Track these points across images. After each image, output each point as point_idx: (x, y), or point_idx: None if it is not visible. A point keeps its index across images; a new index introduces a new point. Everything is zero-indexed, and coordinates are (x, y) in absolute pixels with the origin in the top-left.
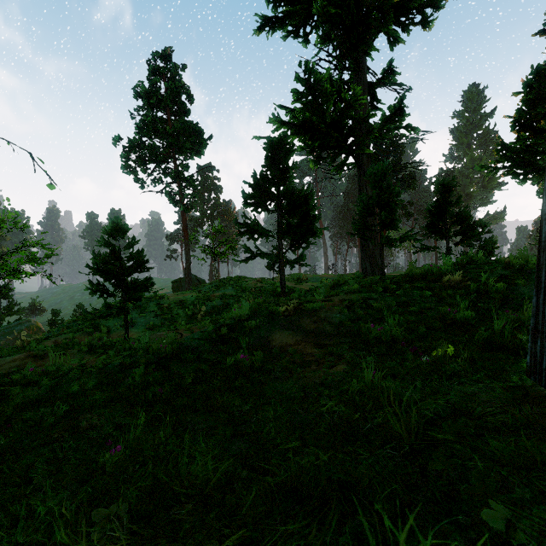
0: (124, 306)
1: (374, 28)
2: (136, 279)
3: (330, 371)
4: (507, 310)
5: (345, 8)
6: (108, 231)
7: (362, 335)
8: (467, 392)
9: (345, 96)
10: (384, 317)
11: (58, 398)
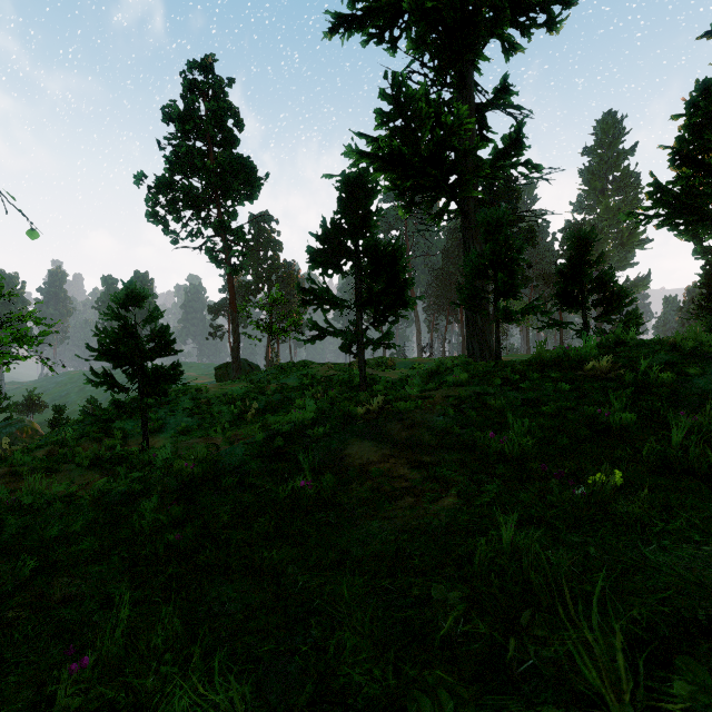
0: (140, 404)
1: (485, 30)
2: (159, 366)
3: (434, 507)
4: (681, 411)
5: (447, 2)
6: (119, 299)
7: (476, 448)
8: (692, 578)
9: (446, 120)
10: (506, 421)
11: (27, 547)
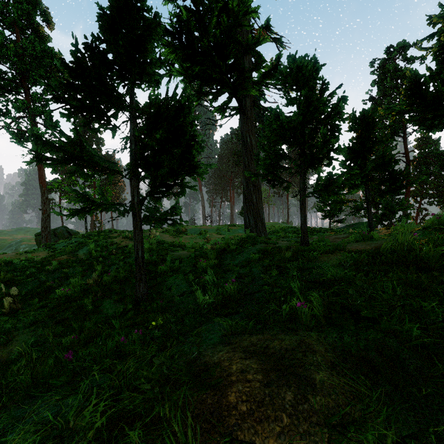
0: None
1: None
2: None
3: None
4: None
5: None
6: None
7: None
8: None
9: (232, 5)
10: None
11: None
